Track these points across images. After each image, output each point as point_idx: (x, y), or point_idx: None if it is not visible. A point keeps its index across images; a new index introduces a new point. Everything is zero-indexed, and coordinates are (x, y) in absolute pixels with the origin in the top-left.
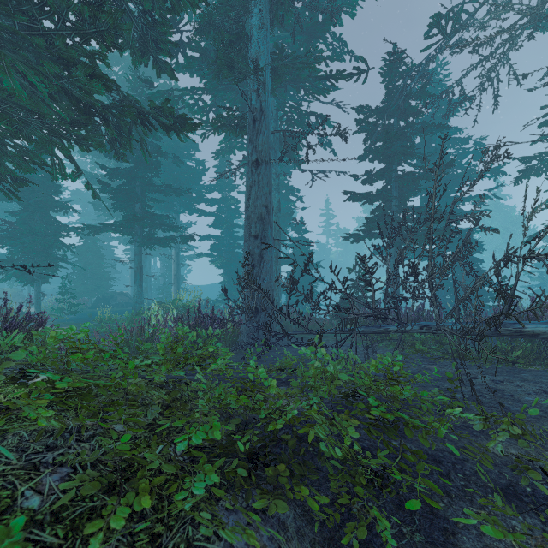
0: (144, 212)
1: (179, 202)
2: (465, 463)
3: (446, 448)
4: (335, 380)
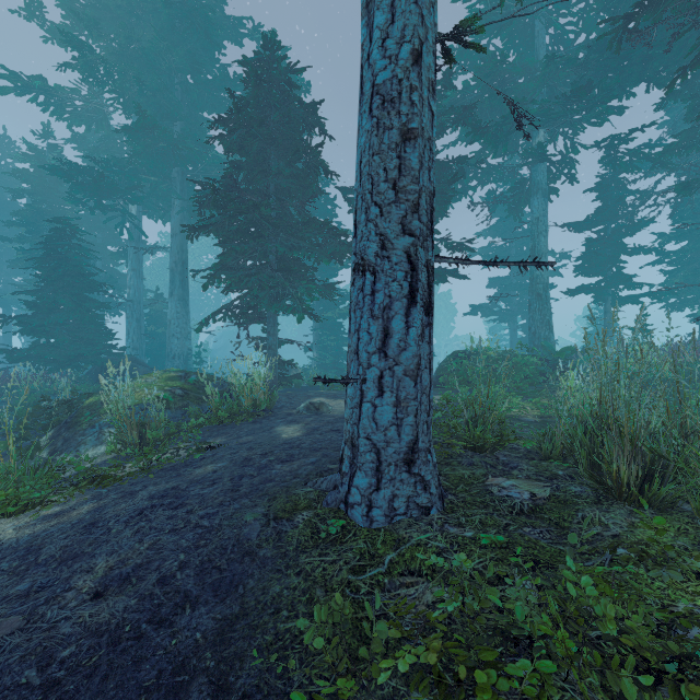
0: None
1: None
2: None
3: None
4: None
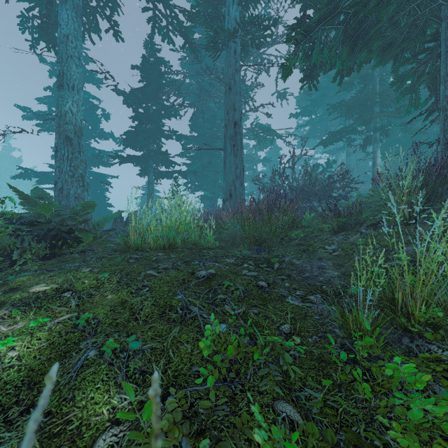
0: None
1: None
2: None
3: None
4: None
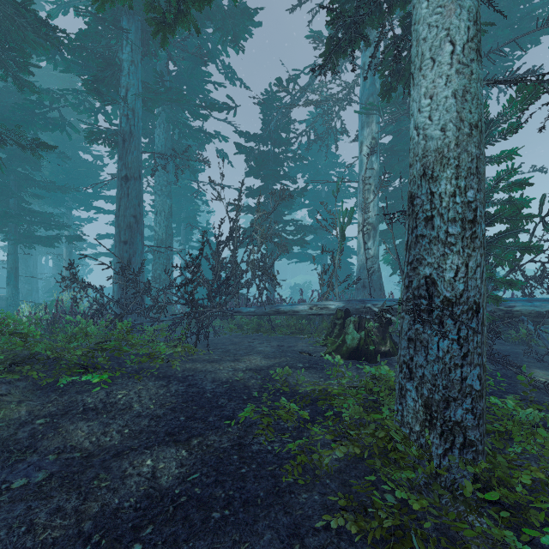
0: (20, 208)
1: (72, 197)
2: (160, 370)
3: (159, 366)
4: (88, 333)
